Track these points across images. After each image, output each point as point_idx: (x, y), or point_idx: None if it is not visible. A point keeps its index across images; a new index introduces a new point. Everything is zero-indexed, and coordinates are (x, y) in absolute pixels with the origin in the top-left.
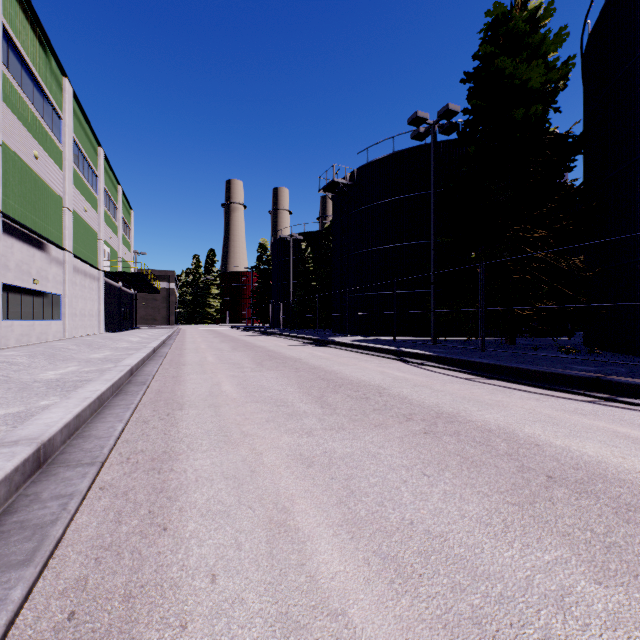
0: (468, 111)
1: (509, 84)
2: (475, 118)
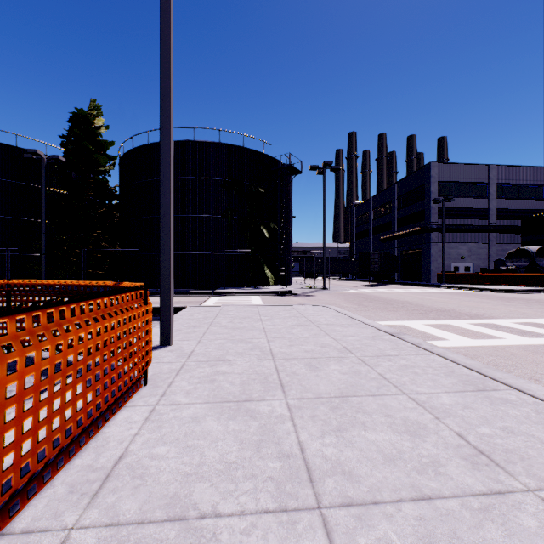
0: (67, 160)
1: (91, 157)
2: (70, 163)
